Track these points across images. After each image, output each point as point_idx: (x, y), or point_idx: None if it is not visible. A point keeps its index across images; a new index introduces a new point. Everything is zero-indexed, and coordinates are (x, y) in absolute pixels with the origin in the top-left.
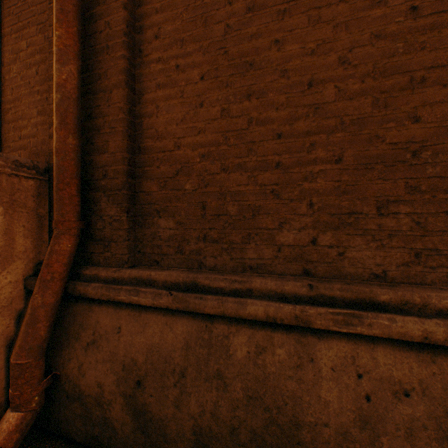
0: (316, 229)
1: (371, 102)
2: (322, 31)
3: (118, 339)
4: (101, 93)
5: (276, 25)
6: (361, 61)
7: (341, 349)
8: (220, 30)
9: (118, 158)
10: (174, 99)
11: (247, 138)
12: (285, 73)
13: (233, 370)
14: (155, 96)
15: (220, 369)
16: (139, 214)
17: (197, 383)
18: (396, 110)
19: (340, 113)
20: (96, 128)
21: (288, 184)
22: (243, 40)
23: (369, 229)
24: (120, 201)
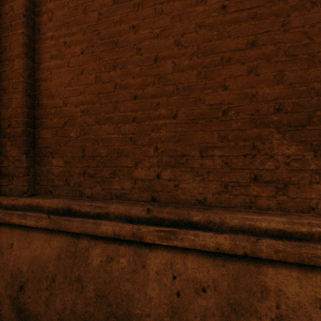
0: (160, 167)
1: (196, 74)
2: (164, 20)
3: (10, 253)
4: (7, 61)
5: (133, 15)
6: (190, 44)
7: (164, 257)
8: (95, 16)
9: (19, 112)
10: (63, 68)
11: (113, 98)
12: (140, 50)
13: (89, 275)
14: (50, 65)
15: (80, 275)
16: (38, 155)
17: (62, 286)
18: (212, 80)
19: (176, 81)
20: (3, 88)
21: (141, 133)
22: (111, 25)
23: (195, 167)
24: (21, 145)
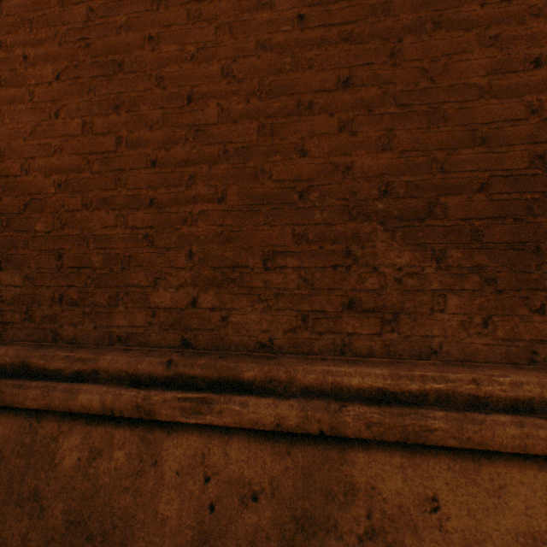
0: (197, 287)
1: (257, 128)
2: (204, 31)
3: None
4: None
5: (150, 16)
6: (247, 76)
7: (192, 445)
8: (82, 14)
9: None
10: (22, 103)
11: (115, 164)
12: (162, 81)
13: (56, 486)
14: None
15: (39, 486)
16: None
17: (4, 511)
18: (284, 140)
19: (224, 138)
20: None
21: (164, 227)
22: (111, 32)
23: (256, 287)
24: None
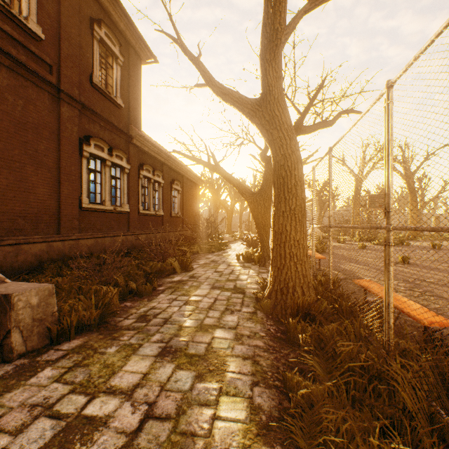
0: None
1: (0, 201)
2: None
3: None
4: None
5: None
6: None
7: None
8: None
9: None
10: None
11: None
12: None
13: None
14: None
15: None
16: None
17: None
18: (5, 203)
19: None
20: None
21: None
22: None
23: None
24: None
